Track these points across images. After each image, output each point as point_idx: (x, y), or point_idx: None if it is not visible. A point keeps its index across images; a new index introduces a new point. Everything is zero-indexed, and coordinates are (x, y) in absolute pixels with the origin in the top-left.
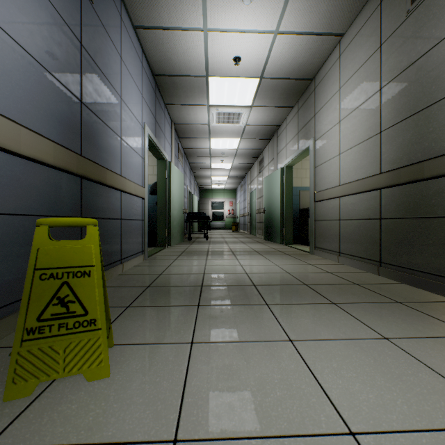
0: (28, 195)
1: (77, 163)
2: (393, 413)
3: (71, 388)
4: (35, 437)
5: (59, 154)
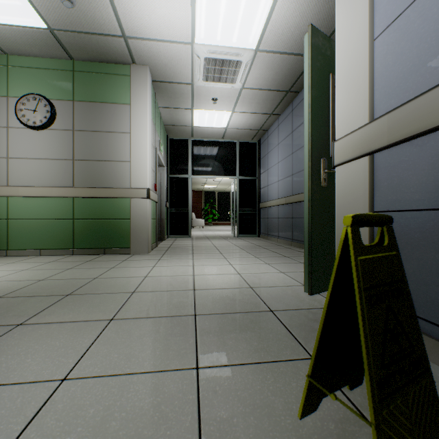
0: None
1: None
2: (0, 396)
3: (322, 400)
4: (292, 364)
5: None
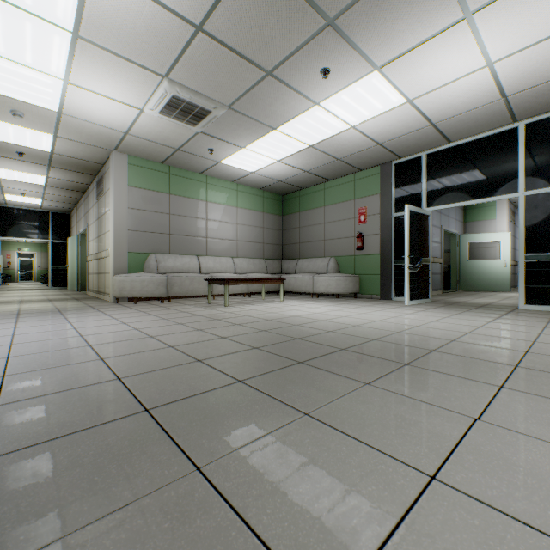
0: (511, 271)
1: (515, 263)
2: None
3: None
4: None
5: (514, 263)
